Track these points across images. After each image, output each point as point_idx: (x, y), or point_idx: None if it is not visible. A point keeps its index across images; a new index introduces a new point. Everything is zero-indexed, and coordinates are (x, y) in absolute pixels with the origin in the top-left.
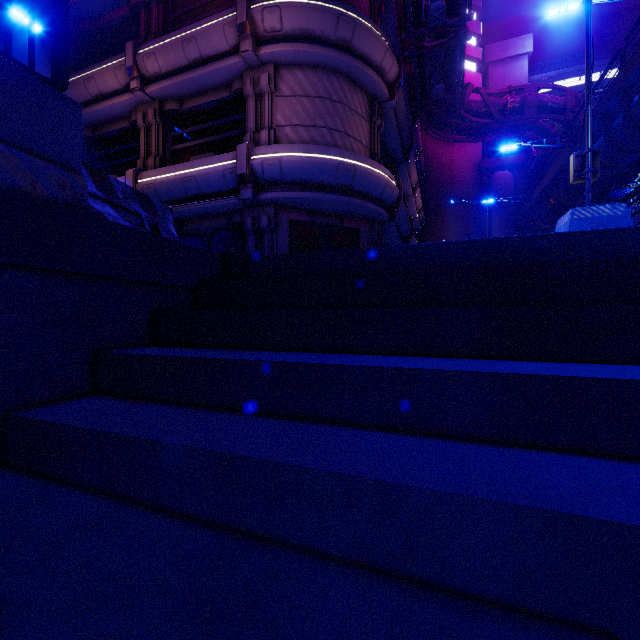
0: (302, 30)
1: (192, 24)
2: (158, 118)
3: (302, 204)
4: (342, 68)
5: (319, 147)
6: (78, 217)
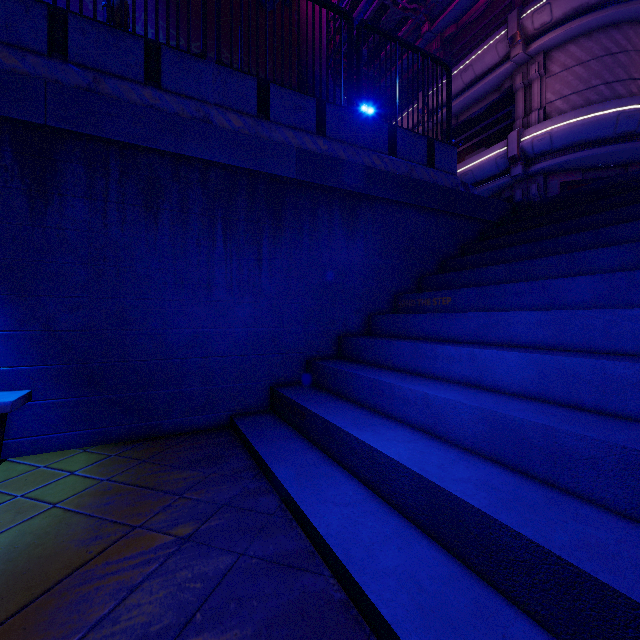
0: (574, 9)
1: (468, 56)
2: (439, 136)
3: (574, 165)
4: (624, 17)
5: (593, 107)
6: (458, 192)
